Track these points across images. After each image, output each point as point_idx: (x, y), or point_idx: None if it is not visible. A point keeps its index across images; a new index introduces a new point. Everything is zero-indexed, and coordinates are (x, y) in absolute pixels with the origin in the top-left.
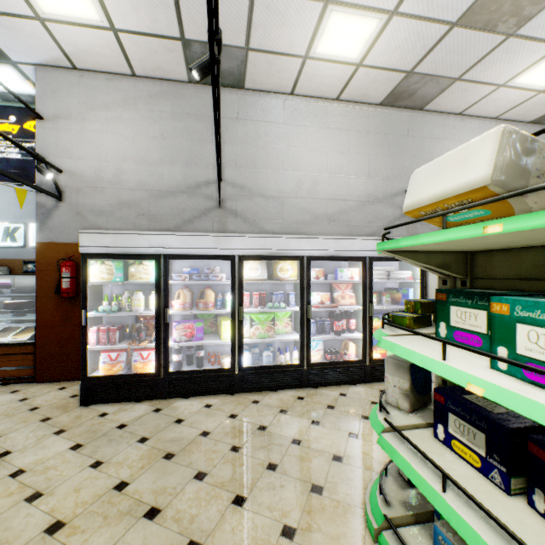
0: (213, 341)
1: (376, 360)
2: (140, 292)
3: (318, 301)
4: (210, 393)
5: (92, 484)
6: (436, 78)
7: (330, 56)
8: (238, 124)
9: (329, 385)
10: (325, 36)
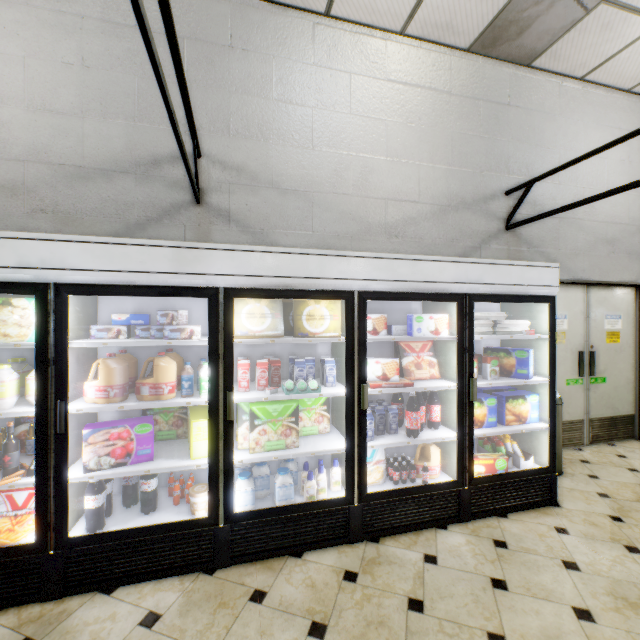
0: (171, 464)
1: (480, 479)
2: (2, 366)
3: (377, 374)
4: (164, 574)
5: None
6: None
7: None
8: (233, 57)
9: (400, 532)
10: None
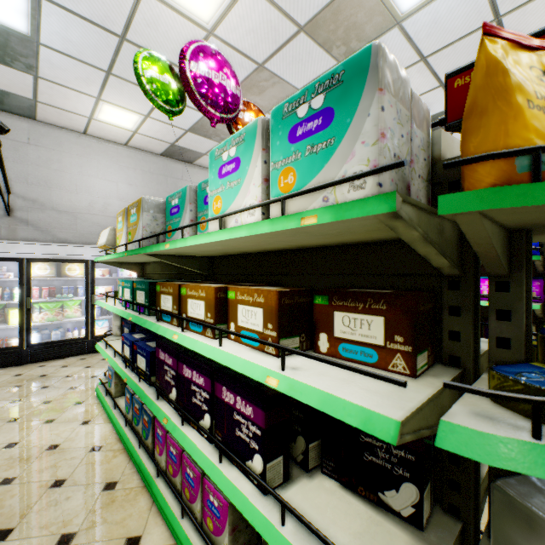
0: None
1: None
2: None
3: (103, 292)
4: None
5: None
6: (192, 151)
7: (111, 123)
8: (30, 148)
9: None
10: (103, 112)
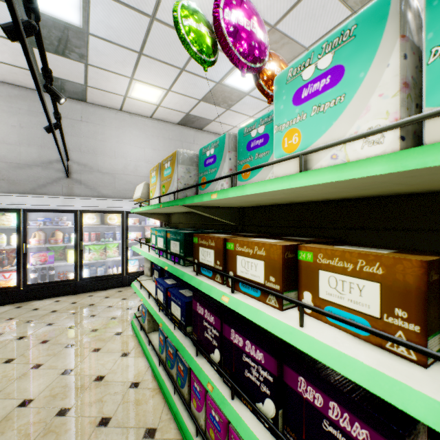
0: (61, 263)
1: None
2: (3, 234)
3: (134, 237)
4: (59, 296)
5: None
6: (202, 118)
7: (141, 99)
8: (82, 124)
9: None
10: (135, 90)
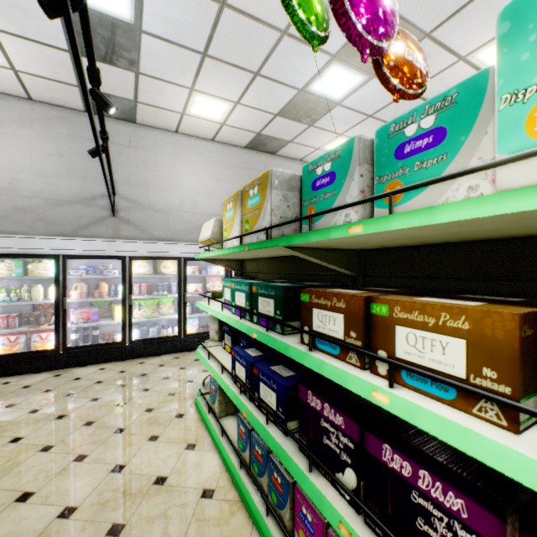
0: (107, 322)
1: None
2: (39, 285)
3: (193, 289)
4: (105, 362)
5: (10, 414)
6: (277, 139)
7: (201, 116)
8: (131, 151)
9: None
10: (195, 105)
